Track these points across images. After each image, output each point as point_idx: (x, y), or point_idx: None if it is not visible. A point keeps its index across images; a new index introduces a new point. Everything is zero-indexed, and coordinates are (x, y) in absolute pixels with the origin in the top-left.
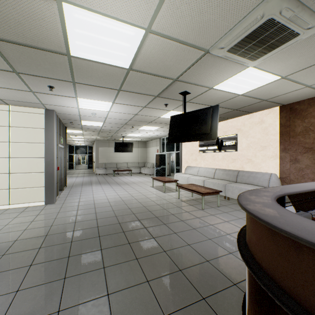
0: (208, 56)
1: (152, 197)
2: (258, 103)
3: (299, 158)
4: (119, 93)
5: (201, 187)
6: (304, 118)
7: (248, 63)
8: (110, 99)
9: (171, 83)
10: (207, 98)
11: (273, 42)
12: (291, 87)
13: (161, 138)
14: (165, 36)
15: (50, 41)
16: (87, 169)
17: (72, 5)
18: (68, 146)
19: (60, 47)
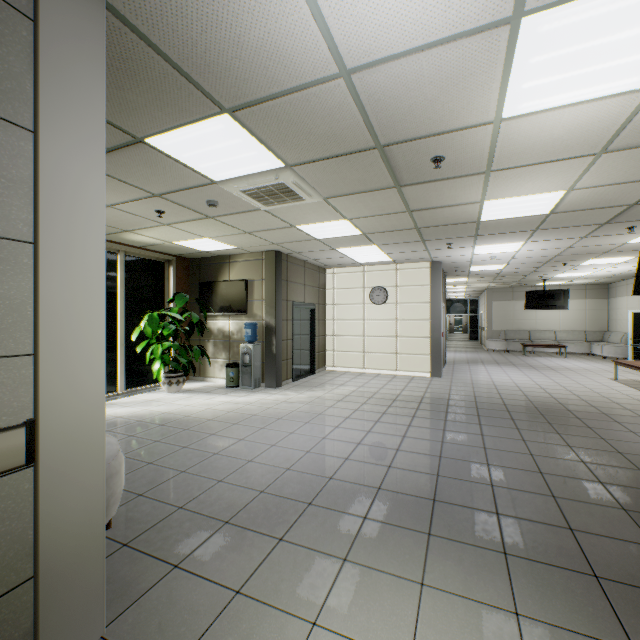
0: None
1: (606, 393)
2: None
3: None
4: (534, 233)
5: None
6: None
7: None
8: (519, 240)
9: (626, 208)
10: None
11: None
12: None
13: None
14: (593, 186)
15: (464, 219)
16: (467, 341)
17: (491, 200)
18: None
19: (471, 220)
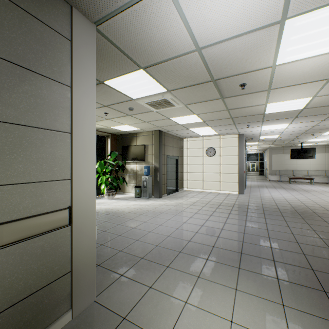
0: None
1: None
2: None
3: None
4: (295, 119)
5: None
6: None
7: None
8: (286, 122)
9: None
10: None
11: None
12: None
13: None
14: (327, 94)
15: (256, 113)
16: (258, 176)
17: (271, 103)
18: None
19: (260, 113)
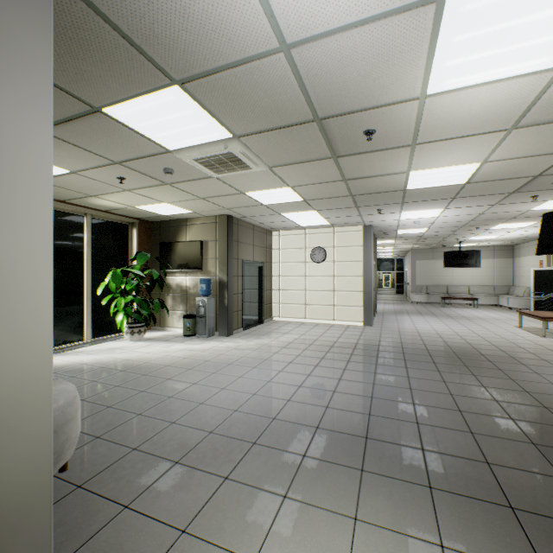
0: None
1: (513, 339)
2: None
3: None
4: (452, 200)
5: None
6: None
7: None
8: (440, 206)
9: (531, 179)
10: None
11: None
12: None
13: None
14: (504, 159)
15: (393, 187)
16: (394, 295)
17: (416, 171)
18: None
19: (399, 188)
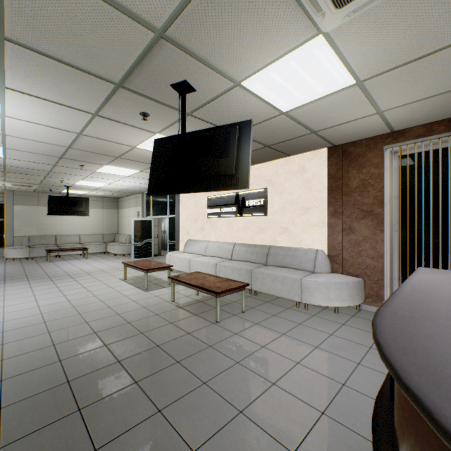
0: None
1: (120, 305)
2: (303, 137)
3: (355, 227)
4: (5, 52)
5: (214, 279)
6: (361, 167)
7: (325, 15)
8: None
9: (151, 45)
10: (227, 112)
11: None
12: (359, 109)
13: (145, 192)
14: None
15: None
16: None
17: None
18: None
19: None
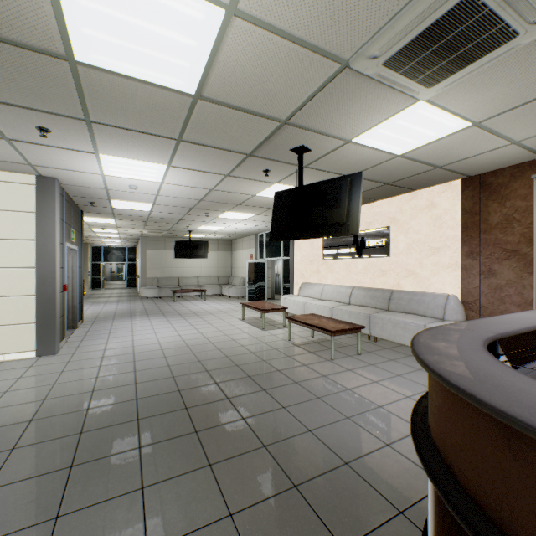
0: (348, 75)
1: (242, 339)
2: (427, 173)
3: (496, 269)
4: (179, 147)
5: (329, 320)
6: (504, 200)
7: (418, 92)
8: (161, 158)
9: (276, 129)
10: (340, 161)
11: (469, 49)
12: (487, 143)
13: (258, 233)
14: (265, 25)
15: (27, 25)
16: (126, 289)
17: None
18: (91, 248)
19: (50, 41)
